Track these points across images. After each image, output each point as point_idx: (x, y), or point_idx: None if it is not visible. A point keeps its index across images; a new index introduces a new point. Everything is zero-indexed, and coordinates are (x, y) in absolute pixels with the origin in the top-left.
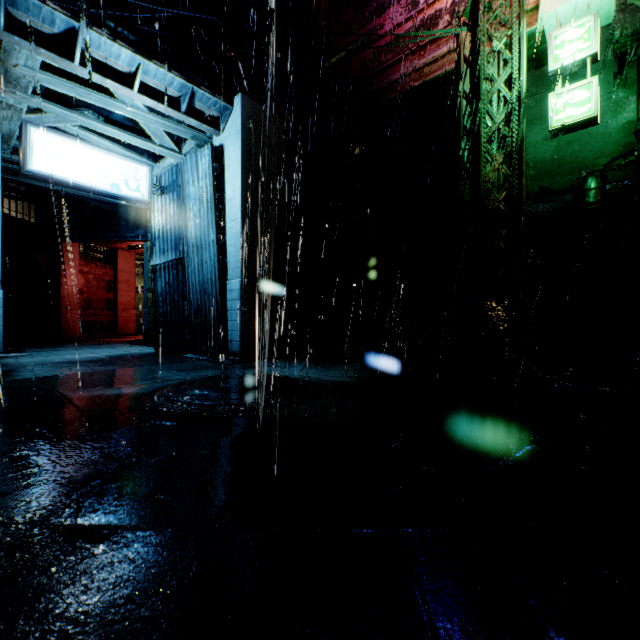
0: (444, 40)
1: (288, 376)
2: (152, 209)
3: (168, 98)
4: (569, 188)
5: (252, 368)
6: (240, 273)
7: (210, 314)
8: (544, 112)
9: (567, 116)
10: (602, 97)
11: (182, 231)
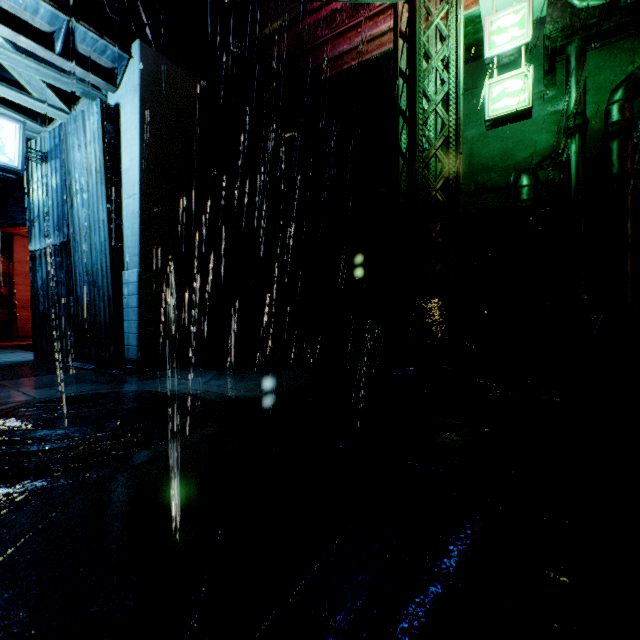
0: (382, 17)
1: (174, 393)
2: (30, 180)
3: (35, 31)
4: (503, 186)
5: (143, 380)
6: (138, 262)
7: (101, 312)
8: (480, 107)
9: (503, 106)
10: (534, 96)
11: (67, 208)
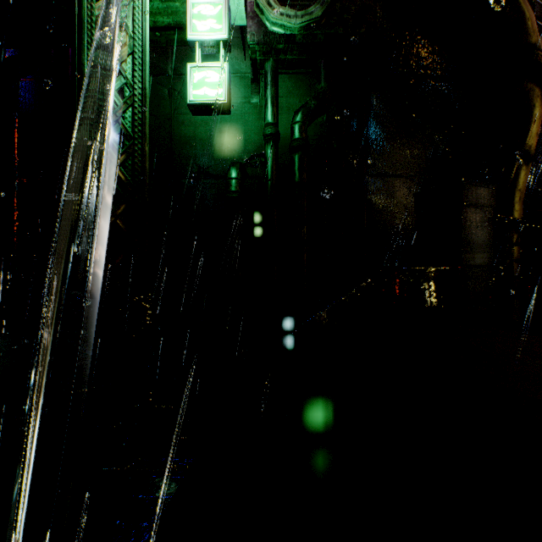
0: None
1: None
2: None
3: None
4: (222, 174)
5: None
6: None
7: None
8: None
9: (204, 94)
10: (245, 98)
11: None
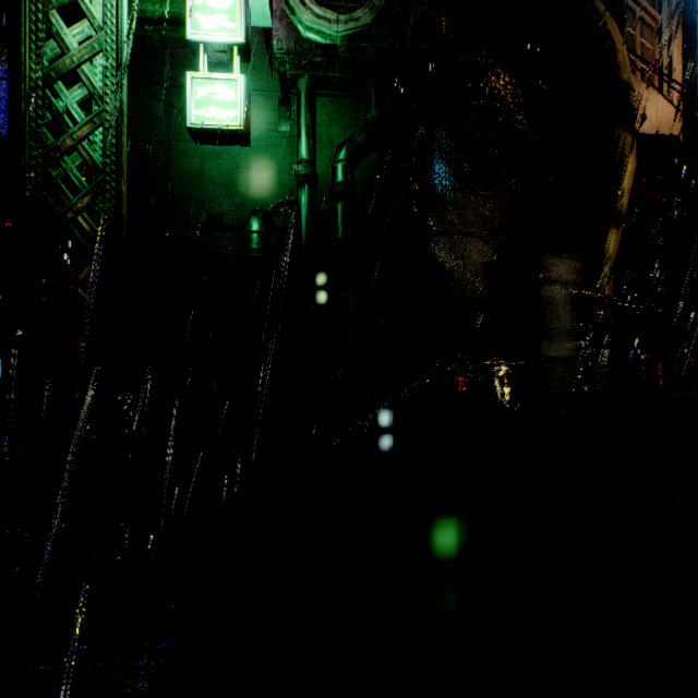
0: None
1: None
2: None
3: None
4: (240, 225)
5: None
6: None
7: None
8: None
9: (211, 116)
10: (272, 125)
11: None
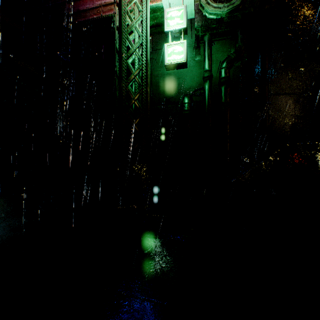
0: None
1: None
2: None
3: None
4: (178, 101)
5: None
6: None
7: None
8: None
9: (173, 59)
10: (191, 58)
11: None
